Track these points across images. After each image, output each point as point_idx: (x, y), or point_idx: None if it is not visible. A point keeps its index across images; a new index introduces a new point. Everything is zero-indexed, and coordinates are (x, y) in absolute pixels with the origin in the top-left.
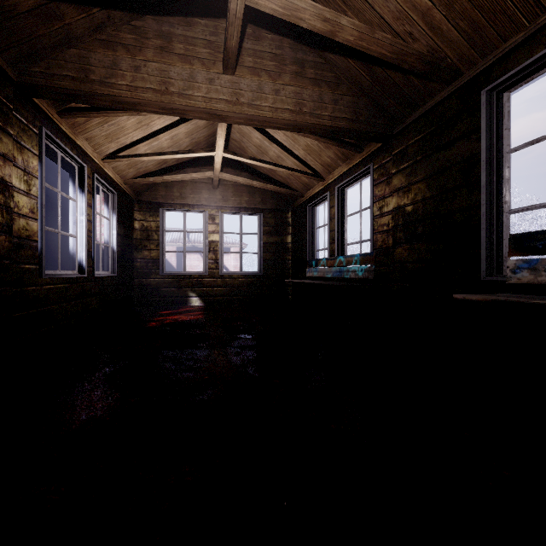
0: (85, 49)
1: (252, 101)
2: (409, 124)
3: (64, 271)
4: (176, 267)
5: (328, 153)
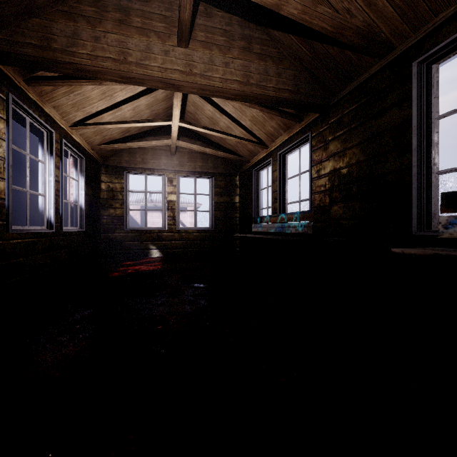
0: (47, 19)
1: (204, 72)
2: (344, 95)
3: (32, 227)
4: (140, 223)
5: (271, 123)
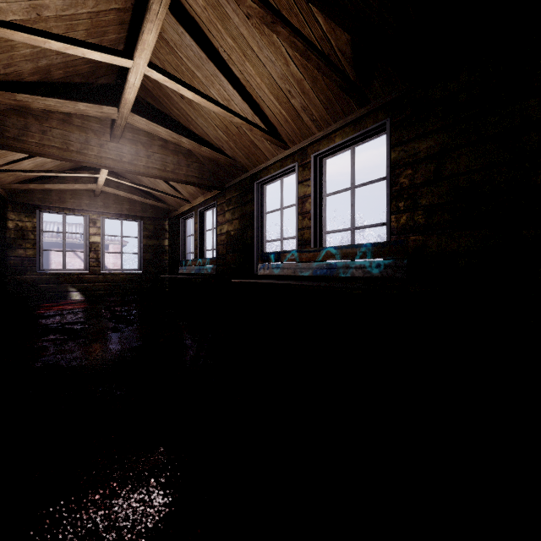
0: (1, 114)
1: (132, 161)
2: (232, 185)
3: None
4: None
5: (191, 187)
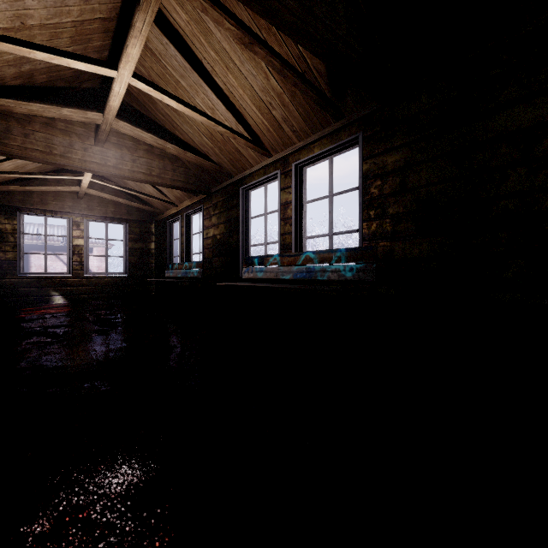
0: None
1: (117, 165)
2: (218, 190)
3: None
4: None
5: (177, 190)
